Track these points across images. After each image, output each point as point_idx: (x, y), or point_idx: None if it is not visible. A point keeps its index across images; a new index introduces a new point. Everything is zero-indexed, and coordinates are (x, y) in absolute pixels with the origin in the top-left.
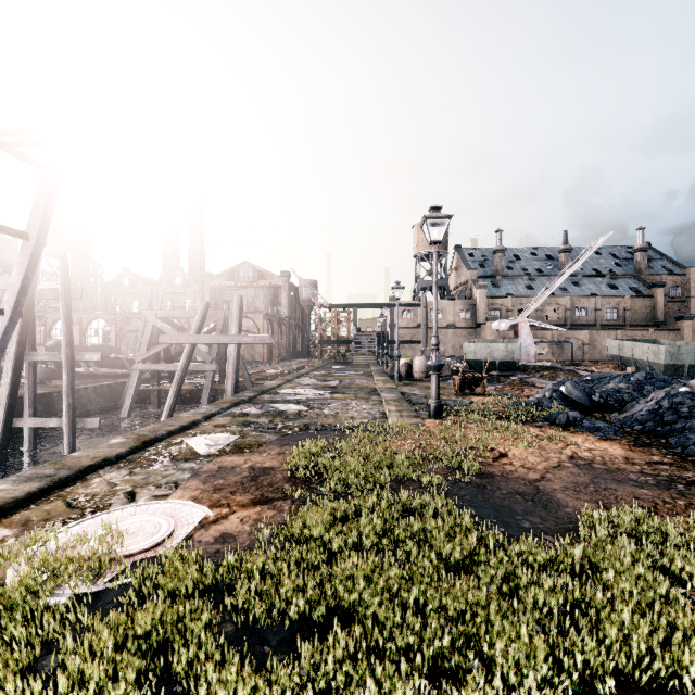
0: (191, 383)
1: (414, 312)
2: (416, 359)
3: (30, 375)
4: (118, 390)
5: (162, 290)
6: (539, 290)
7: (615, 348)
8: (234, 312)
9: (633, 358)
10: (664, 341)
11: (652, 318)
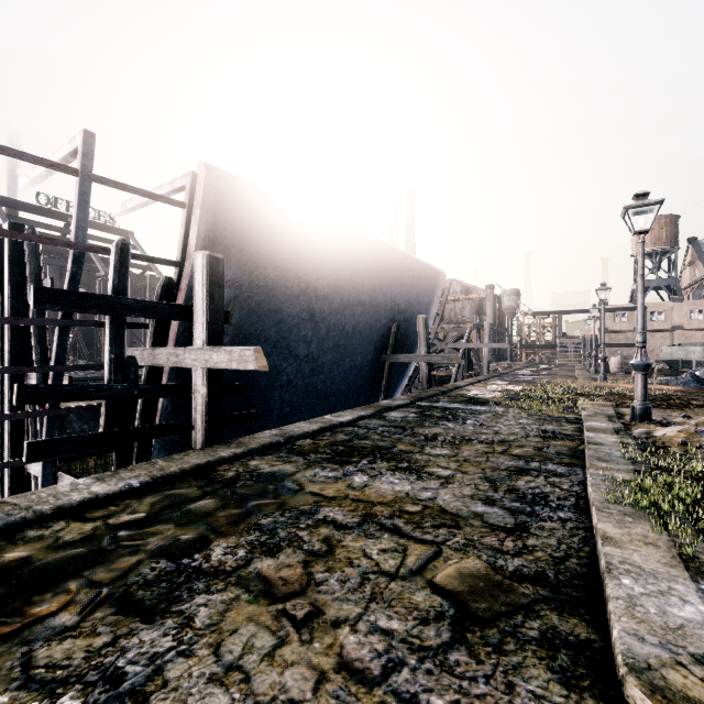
0: (444, 372)
1: (628, 315)
2: (612, 359)
3: None
4: None
5: None
6: None
7: None
8: (486, 331)
9: None
10: None
11: None
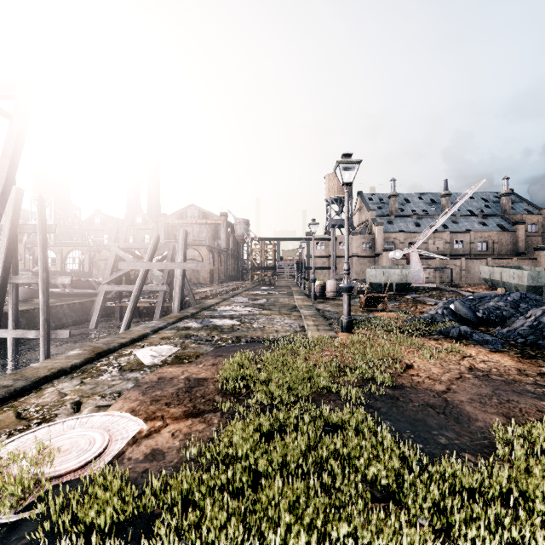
0: (147, 301)
1: (325, 244)
2: (328, 282)
3: (13, 294)
4: (88, 306)
5: (126, 227)
6: (425, 227)
7: (486, 272)
8: (179, 243)
9: (501, 281)
10: (526, 267)
11: (515, 249)
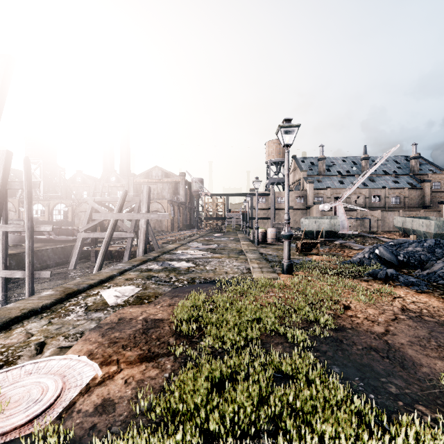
0: (118, 246)
1: (266, 198)
2: (269, 230)
3: (3, 241)
4: (69, 250)
5: (102, 184)
6: (348, 184)
7: (399, 222)
8: (144, 197)
9: (412, 229)
10: (432, 218)
11: (422, 203)
